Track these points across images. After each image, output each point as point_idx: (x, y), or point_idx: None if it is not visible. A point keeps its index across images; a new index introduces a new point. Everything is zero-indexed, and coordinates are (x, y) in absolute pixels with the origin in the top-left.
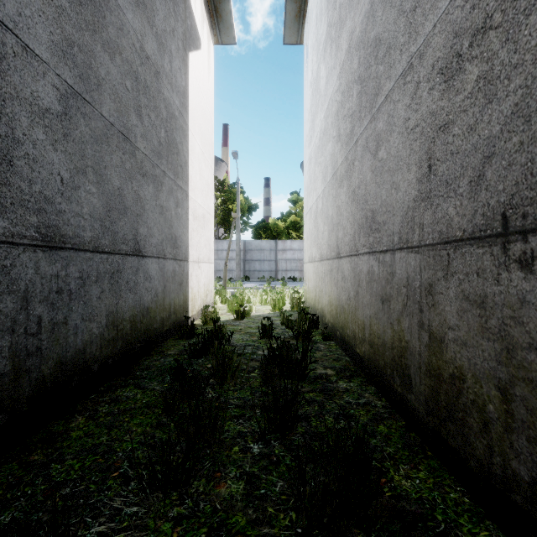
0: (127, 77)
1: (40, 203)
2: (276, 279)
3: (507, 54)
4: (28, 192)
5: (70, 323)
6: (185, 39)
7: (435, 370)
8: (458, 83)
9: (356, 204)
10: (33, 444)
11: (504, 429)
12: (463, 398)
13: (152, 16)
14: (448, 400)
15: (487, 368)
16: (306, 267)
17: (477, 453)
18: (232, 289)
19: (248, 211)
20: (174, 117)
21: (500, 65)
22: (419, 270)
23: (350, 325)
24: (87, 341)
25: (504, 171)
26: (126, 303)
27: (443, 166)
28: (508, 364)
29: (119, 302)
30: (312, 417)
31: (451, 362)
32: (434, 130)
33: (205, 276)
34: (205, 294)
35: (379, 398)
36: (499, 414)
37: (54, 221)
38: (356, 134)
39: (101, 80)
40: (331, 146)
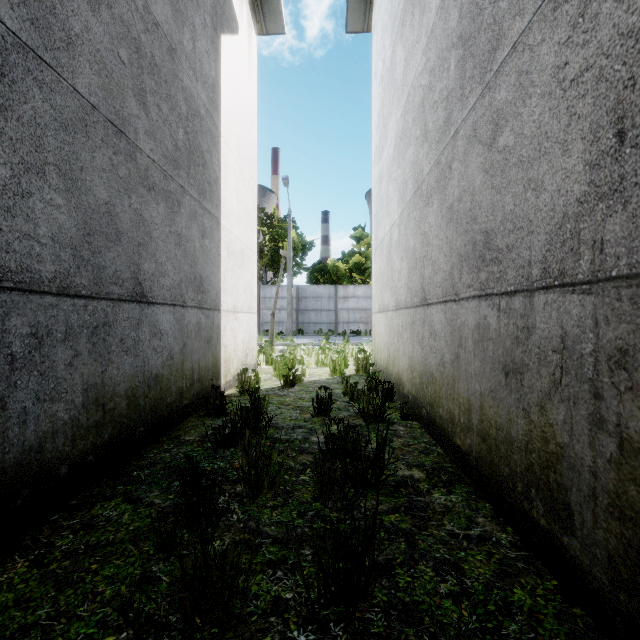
0: (121, 44)
1: None
2: (336, 333)
3: None
4: None
5: (11, 407)
6: (216, 14)
7: (637, 511)
8: None
9: (454, 225)
10: None
11: None
12: None
13: None
14: None
15: None
16: (375, 318)
17: None
18: (282, 346)
19: (302, 251)
20: (199, 116)
21: None
22: (591, 324)
23: (444, 403)
24: (47, 433)
25: None
26: (119, 370)
27: None
28: None
29: (107, 369)
30: (398, 567)
31: None
32: (633, 63)
33: (244, 330)
34: (244, 354)
35: (502, 526)
36: None
37: None
38: (454, 123)
39: (75, 38)
40: (412, 151)
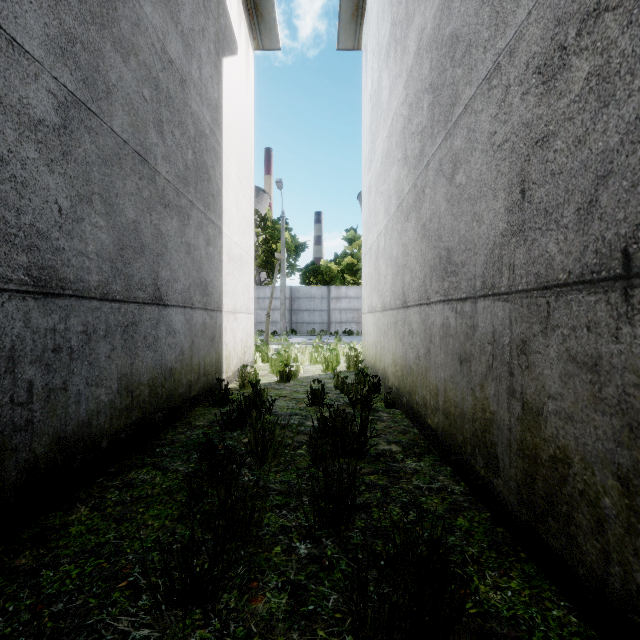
0: (144, 85)
1: (31, 238)
2: (329, 333)
3: (629, 41)
4: (14, 224)
5: (70, 389)
6: (218, 41)
7: (531, 450)
8: (561, 84)
9: (427, 241)
10: (21, 543)
11: (626, 530)
12: (568, 487)
13: (176, 11)
14: (548, 489)
15: (602, 450)
16: (365, 318)
17: (588, 559)
18: (276, 345)
19: (295, 252)
20: (205, 136)
21: (620, 57)
22: (508, 323)
23: (419, 390)
24: (93, 411)
25: (626, 194)
26: (143, 363)
27: (541, 191)
28: (632, 446)
29: (135, 362)
30: (374, 507)
31: (552, 440)
32: (528, 145)
33: (242, 329)
34: (242, 352)
35: (457, 481)
36: (619, 510)
37: (49, 261)
38: (427, 155)
39: (112, 87)
40: (395, 171)
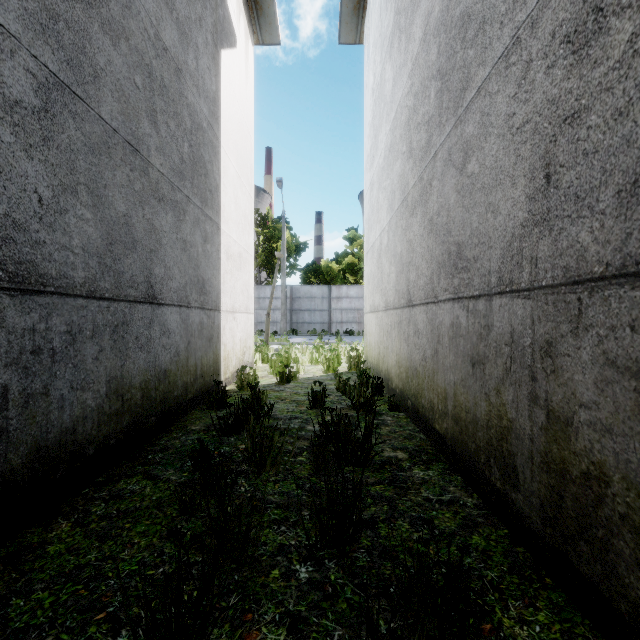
0: (136, 71)
1: (6, 230)
2: (329, 333)
3: None
4: None
5: (52, 394)
6: (216, 32)
7: (557, 464)
8: (597, 50)
9: (434, 236)
10: None
11: None
12: (606, 509)
13: None
14: (579, 509)
15: None
16: (367, 318)
17: (632, 594)
18: (276, 345)
19: (296, 251)
20: (202, 129)
21: None
22: (530, 322)
23: (426, 394)
24: (79, 417)
25: None
26: (135, 365)
27: (570, 174)
28: None
29: (125, 364)
30: (380, 522)
31: (585, 454)
32: (555, 124)
33: (241, 329)
34: (241, 352)
35: (469, 493)
36: None
37: (28, 255)
38: (434, 146)
39: (100, 71)
40: (399, 165)
